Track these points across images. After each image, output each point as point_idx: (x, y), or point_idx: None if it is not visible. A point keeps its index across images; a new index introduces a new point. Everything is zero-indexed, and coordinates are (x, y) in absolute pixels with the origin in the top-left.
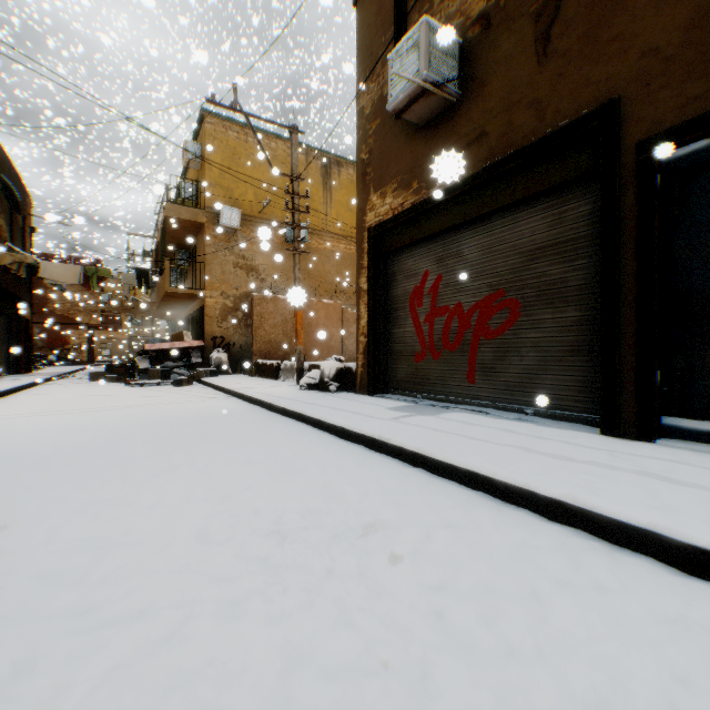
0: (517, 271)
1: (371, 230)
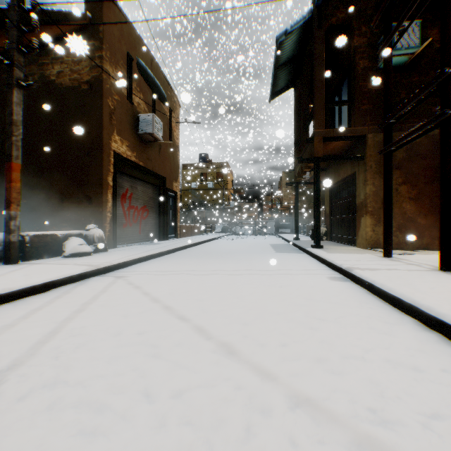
0: (148, 201)
1: (117, 154)
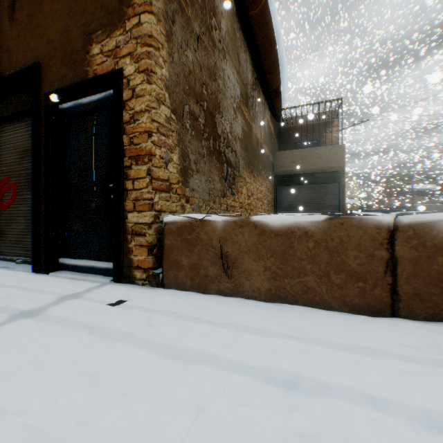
0: (17, 164)
1: None
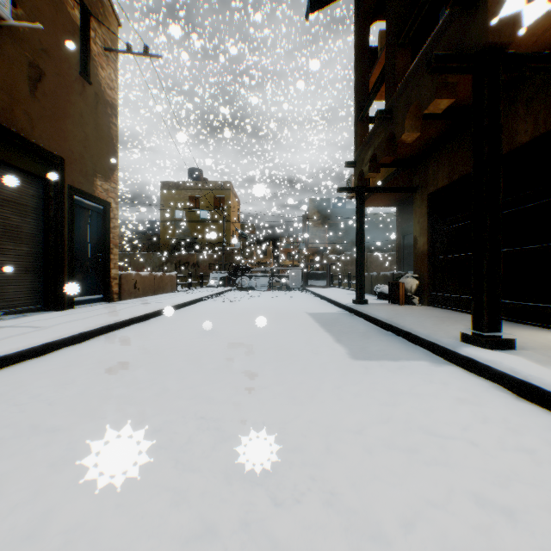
0: None
1: None
